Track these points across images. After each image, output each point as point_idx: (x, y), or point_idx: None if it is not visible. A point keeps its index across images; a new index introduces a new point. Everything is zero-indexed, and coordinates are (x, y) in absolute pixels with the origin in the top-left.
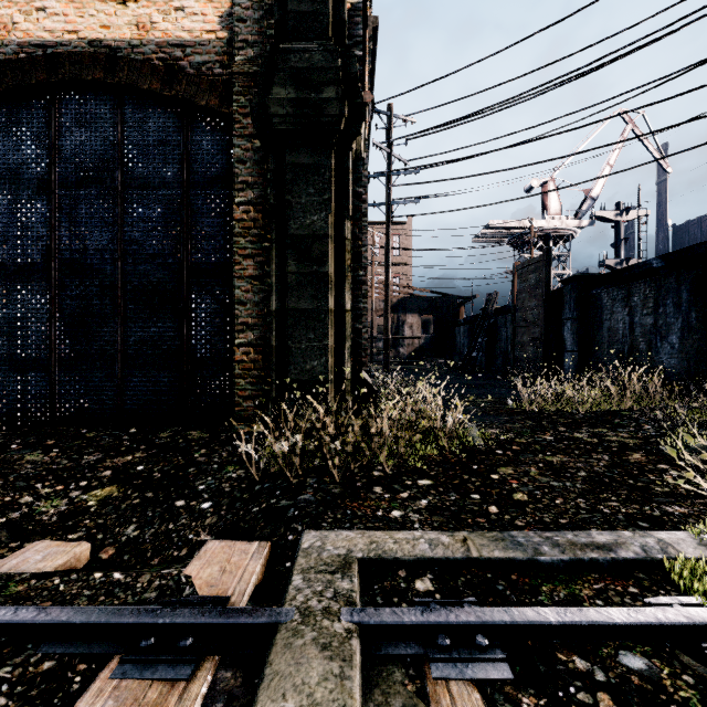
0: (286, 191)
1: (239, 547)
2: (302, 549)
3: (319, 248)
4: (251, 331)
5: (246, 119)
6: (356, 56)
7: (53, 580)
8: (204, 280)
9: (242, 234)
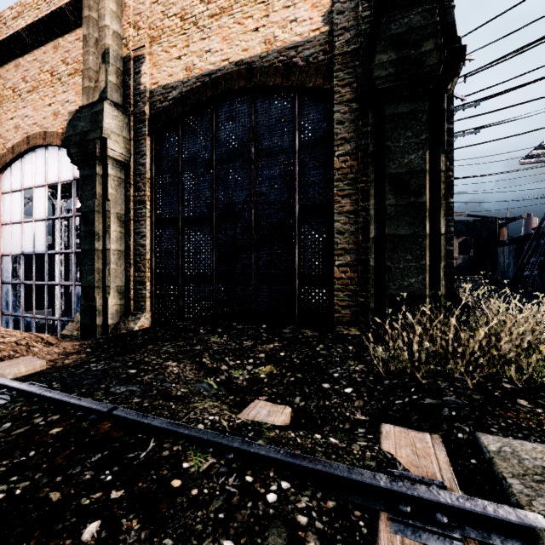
0: (386, 138)
1: (413, 434)
2: (491, 451)
3: (416, 181)
4: (348, 255)
5: (344, 89)
6: (453, 7)
7: (289, 433)
8: (310, 217)
9: (341, 179)
